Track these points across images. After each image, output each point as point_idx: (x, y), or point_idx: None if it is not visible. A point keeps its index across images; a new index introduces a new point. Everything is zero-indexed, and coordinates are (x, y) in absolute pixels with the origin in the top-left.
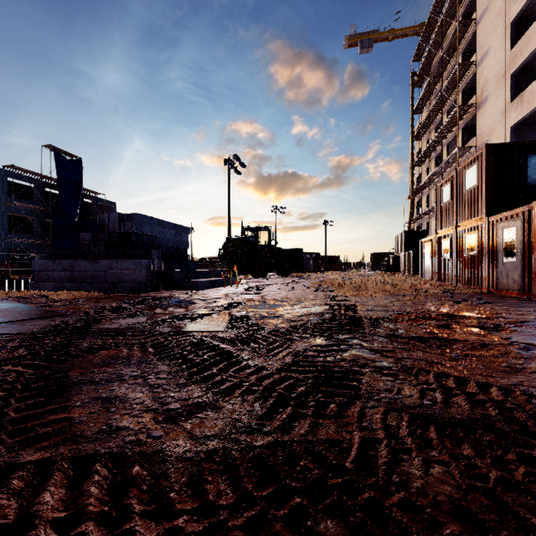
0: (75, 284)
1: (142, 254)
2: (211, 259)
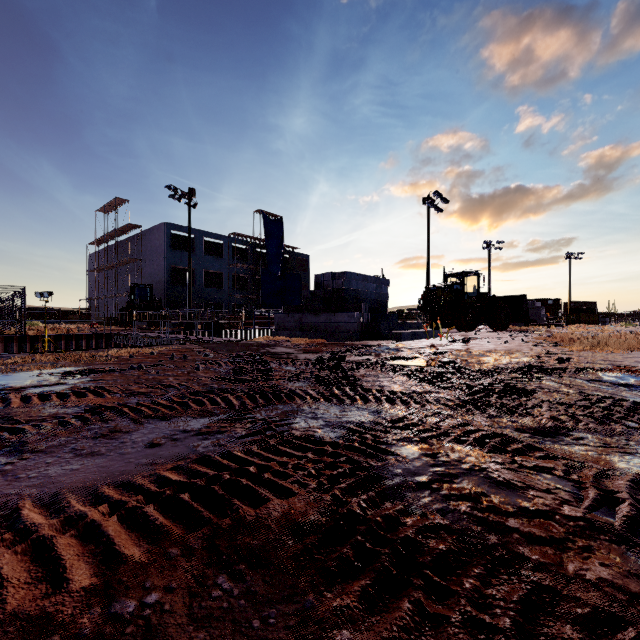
0: (303, 333)
1: (353, 307)
2: (410, 310)
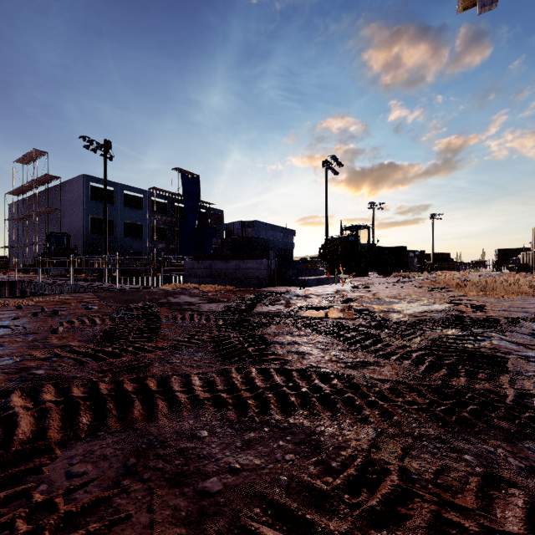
0: (213, 279)
1: (262, 255)
2: (312, 258)
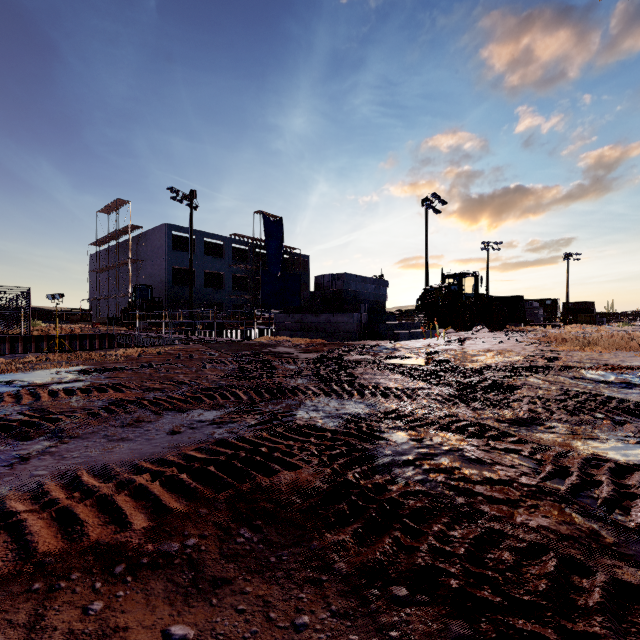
0: (304, 333)
1: (352, 308)
2: (408, 311)
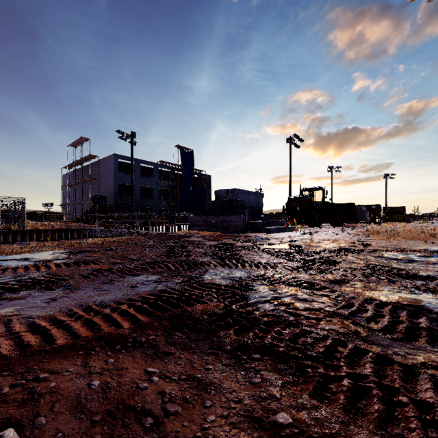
0: (208, 228)
1: (240, 212)
2: (277, 213)
